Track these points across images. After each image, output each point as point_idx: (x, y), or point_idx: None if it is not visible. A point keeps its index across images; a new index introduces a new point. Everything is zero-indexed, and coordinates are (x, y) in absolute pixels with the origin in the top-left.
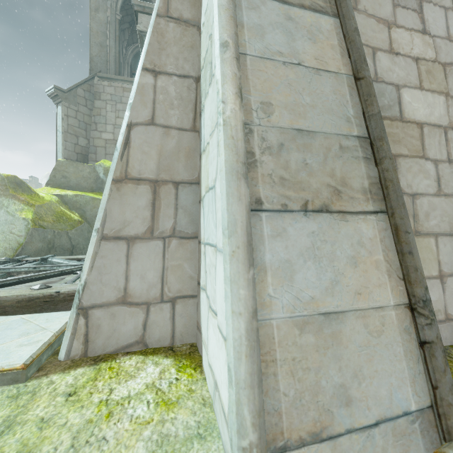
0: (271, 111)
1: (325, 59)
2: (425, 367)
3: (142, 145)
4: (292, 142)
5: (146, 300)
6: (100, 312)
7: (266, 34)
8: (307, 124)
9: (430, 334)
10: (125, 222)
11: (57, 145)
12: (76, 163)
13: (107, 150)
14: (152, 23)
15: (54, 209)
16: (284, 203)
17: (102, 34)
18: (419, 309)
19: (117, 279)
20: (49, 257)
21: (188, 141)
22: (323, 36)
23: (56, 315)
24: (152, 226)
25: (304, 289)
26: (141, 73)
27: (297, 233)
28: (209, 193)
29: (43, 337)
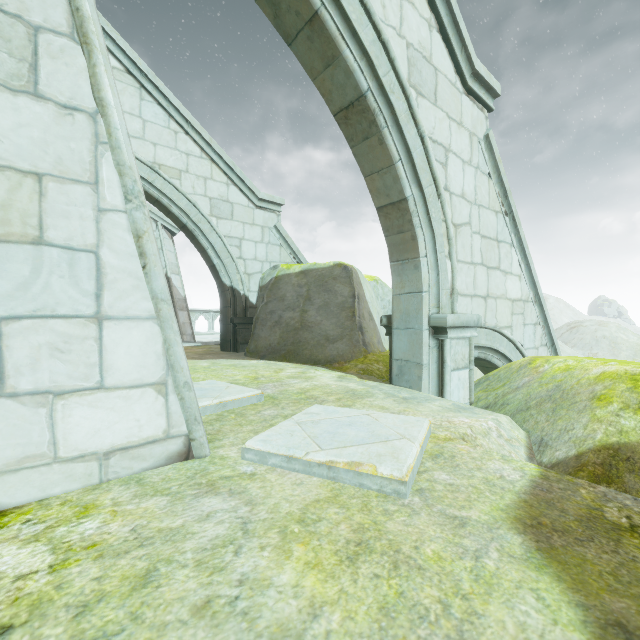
0: None
1: None
2: None
3: None
4: None
5: None
6: None
7: None
8: None
9: None
10: None
11: None
12: None
13: None
14: None
15: None
16: None
17: None
18: None
19: None
20: None
21: None
22: None
23: None
24: None
25: None
26: None
27: None
28: (38, 248)
29: None
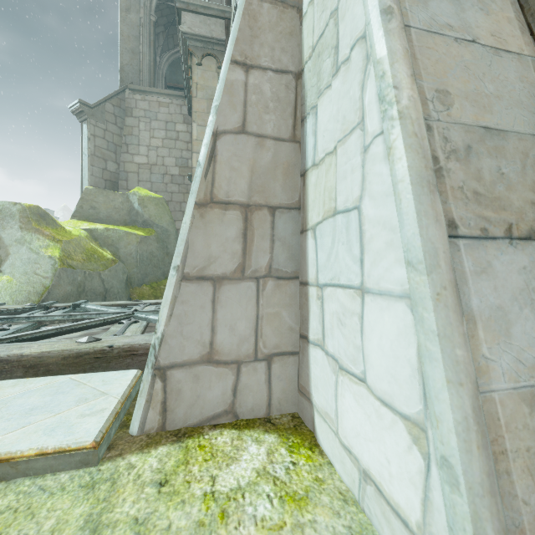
0: (450, 102)
1: (504, 36)
2: None
3: (231, 159)
4: (481, 144)
5: (236, 358)
6: (180, 373)
7: (429, 1)
8: (495, 120)
9: None
10: (210, 258)
11: (82, 170)
12: (107, 192)
13: (141, 176)
14: (242, 3)
15: (83, 246)
16: (483, 227)
17: (134, 38)
18: None
19: (201, 330)
20: (81, 303)
21: (287, 154)
22: (497, 6)
23: (113, 375)
24: (243, 263)
25: (525, 347)
26: (229, 67)
27: (505, 269)
28: (334, 218)
29: (107, 404)
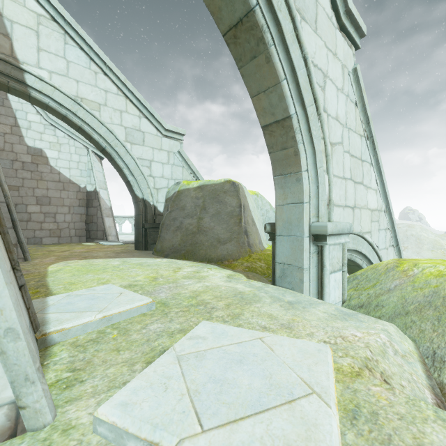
0: None
1: None
2: (23, 300)
3: None
4: None
5: None
6: None
7: None
8: None
9: (24, 280)
10: None
11: None
12: None
13: None
14: None
15: None
16: None
17: None
18: (18, 267)
19: None
20: None
21: None
22: None
23: None
24: None
25: None
26: None
27: None
28: None
29: None
